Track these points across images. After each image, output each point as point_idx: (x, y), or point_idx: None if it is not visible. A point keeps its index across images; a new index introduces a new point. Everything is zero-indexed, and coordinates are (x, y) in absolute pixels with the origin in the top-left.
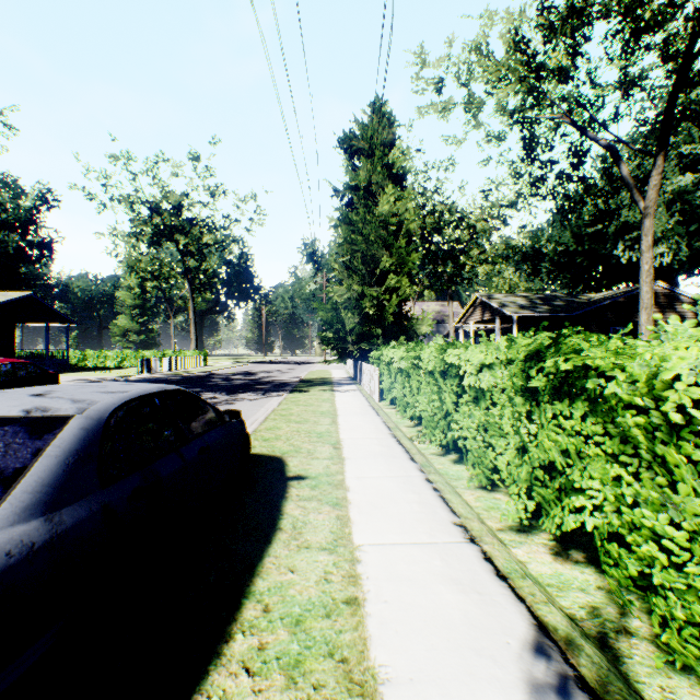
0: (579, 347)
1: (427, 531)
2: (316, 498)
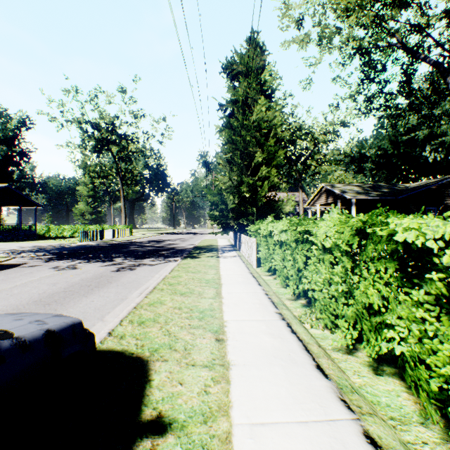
0: None
1: None
2: None
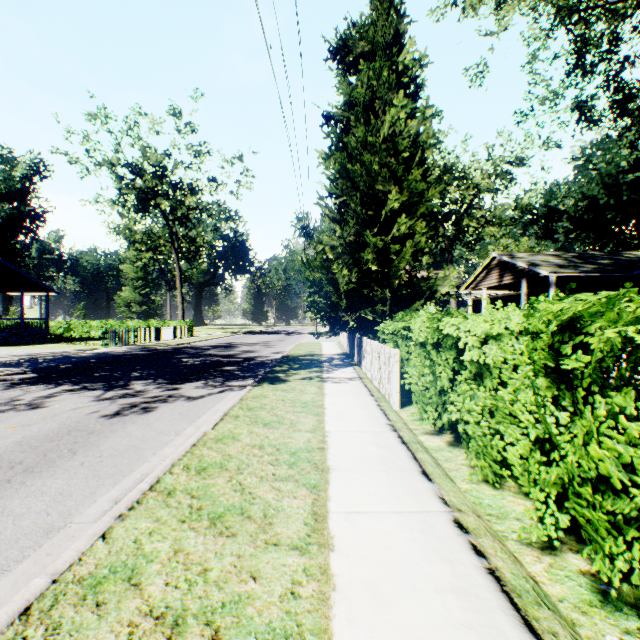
0: None
1: None
2: None
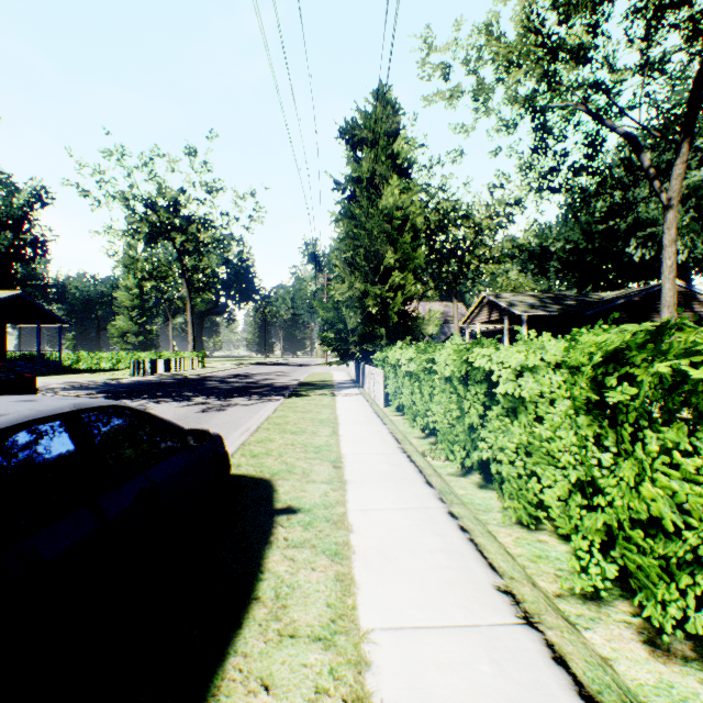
0: (698, 345)
1: (461, 602)
2: (309, 543)
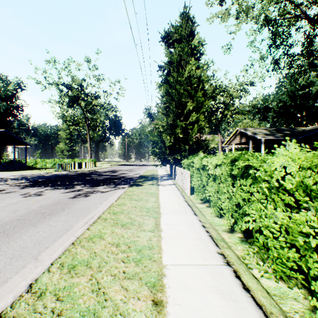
0: None
1: None
2: None
